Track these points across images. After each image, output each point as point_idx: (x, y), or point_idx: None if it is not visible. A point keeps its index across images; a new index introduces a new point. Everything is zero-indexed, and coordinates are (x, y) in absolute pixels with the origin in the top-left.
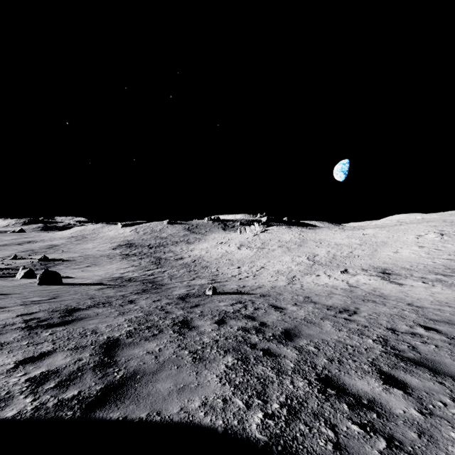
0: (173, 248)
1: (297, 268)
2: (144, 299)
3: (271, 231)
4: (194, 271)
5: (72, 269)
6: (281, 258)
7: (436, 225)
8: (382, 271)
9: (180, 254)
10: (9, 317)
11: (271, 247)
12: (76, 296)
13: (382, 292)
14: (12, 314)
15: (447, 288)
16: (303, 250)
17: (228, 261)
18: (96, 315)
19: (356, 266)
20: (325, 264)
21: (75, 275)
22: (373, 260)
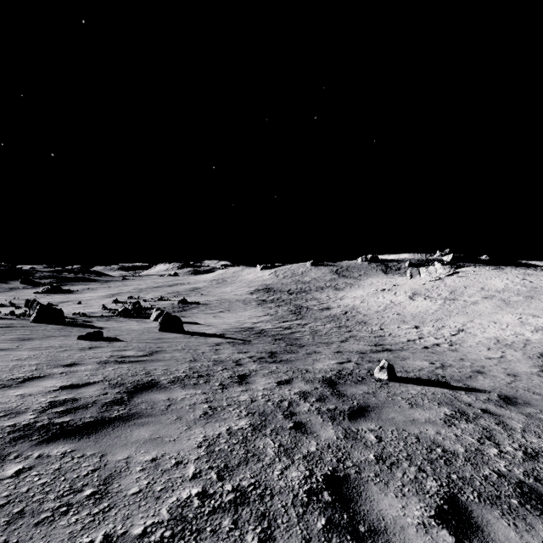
0: (317, 295)
1: (539, 337)
2: (265, 375)
3: (466, 274)
4: (346, 328)
5: (204, 314)
6: (494, 317)
7: None
8: None
9: (326, 302)
10: (46, 389)
11: (469, 297)
12: (179, 353)
13: None
14: (60, 382)
15: None
16: (539, 305)
17: (397, 317)
18: (164, 409)
19: None
20: None
21: (204, 321)
22: None
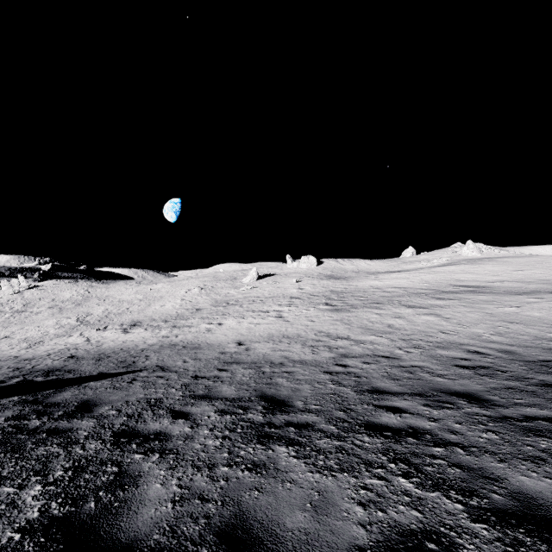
0: None
1: (56, 331)
2: None
3: (46, 287)
4: None
5: None
6: (43, 322)
7: (206, 281)
8: (134, 324)
9: None
10: None
11: (38, 308)
12: None
13: (101, 341)
14: None
15: (151, 331)
16: (78, 310)
17: None
18: None
19: (120, 322)
20: (92, 324)
21: None
22: (139, 315)
